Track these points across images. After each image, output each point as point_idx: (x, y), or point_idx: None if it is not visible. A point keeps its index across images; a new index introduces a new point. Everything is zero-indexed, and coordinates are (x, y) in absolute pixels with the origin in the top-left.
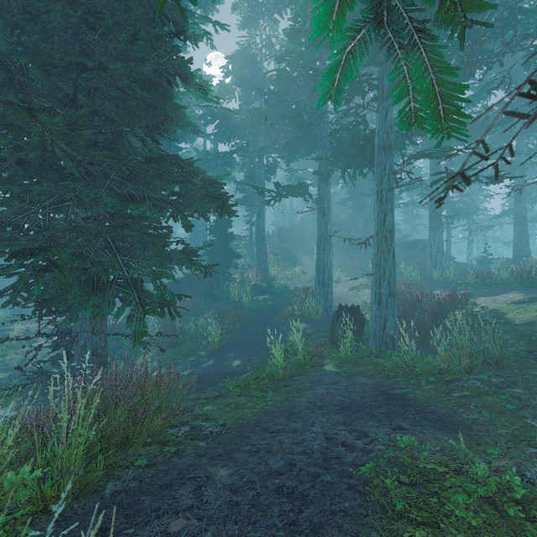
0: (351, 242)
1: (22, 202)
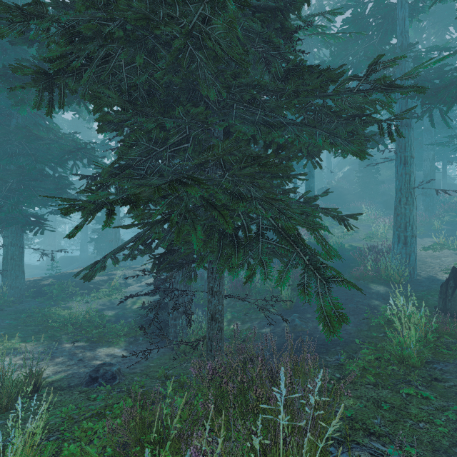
0: (449, 194)
1: (149, 141)
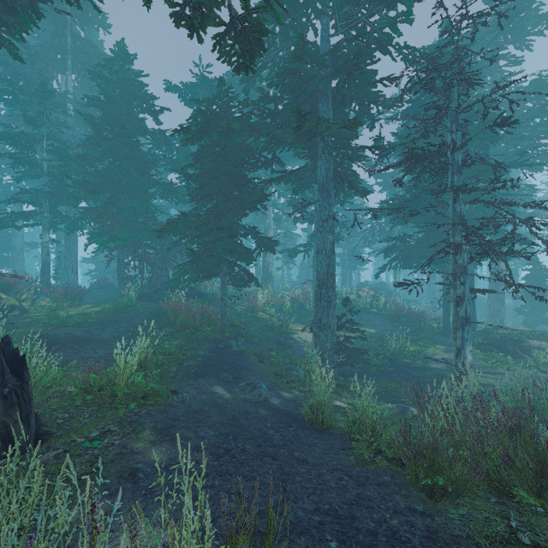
0: None
1: None
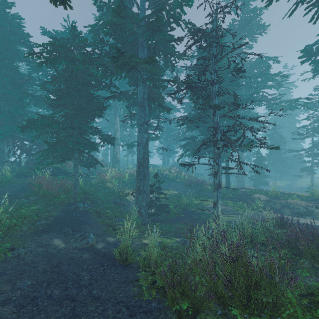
0: None
1: None
